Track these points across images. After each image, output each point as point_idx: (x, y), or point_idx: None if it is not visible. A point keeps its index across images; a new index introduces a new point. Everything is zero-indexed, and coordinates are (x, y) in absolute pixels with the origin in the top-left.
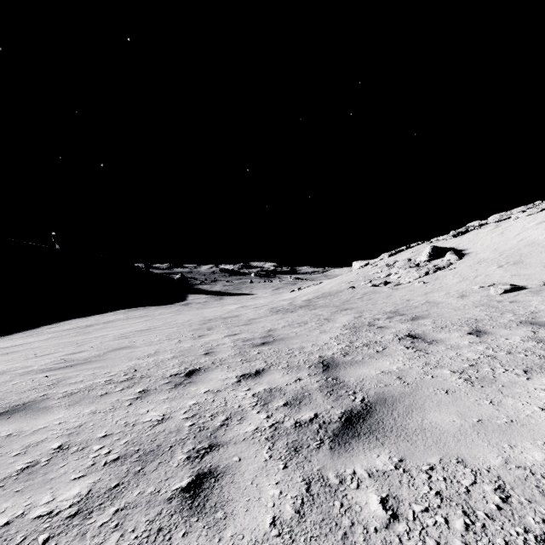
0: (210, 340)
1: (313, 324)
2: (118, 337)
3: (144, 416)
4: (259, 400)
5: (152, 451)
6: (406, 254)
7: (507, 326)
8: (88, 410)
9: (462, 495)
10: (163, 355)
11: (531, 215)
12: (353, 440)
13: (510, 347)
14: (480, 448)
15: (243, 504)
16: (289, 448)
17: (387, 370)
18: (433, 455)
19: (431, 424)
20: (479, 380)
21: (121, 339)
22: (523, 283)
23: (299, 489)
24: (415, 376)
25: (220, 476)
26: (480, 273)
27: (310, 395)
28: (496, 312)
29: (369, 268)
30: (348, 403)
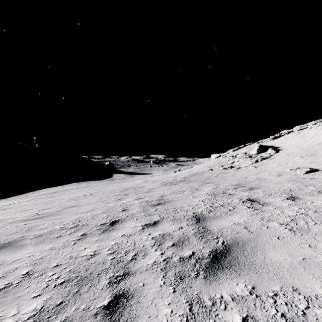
0: (126, 201)
1: (188, 192)
2: (71, 199)
3: (82, 252)
4: (156, 242)
5: (86, 277)
6: (243, 149)
7: (311, 194)
8: (48, 247)
9: (301, 317)
10: (96, 211)
11: (320, 126)
12: (219, 272)
13: (315, 208)
14: (308, 279)
15: (146, 320)
16: (177, 277)
17: (237, 222)
18: (275, 284)
19: (271, 261)
20: (298, 230)
21: (72, 200)
22: (317, 167)
23: (184, 309)
24: (256, 227)
25: (130, 297)
26: (290, 161)
27: (188, 239)
28: (302, 185)
29: (221, 158)
30: (214, 244)
